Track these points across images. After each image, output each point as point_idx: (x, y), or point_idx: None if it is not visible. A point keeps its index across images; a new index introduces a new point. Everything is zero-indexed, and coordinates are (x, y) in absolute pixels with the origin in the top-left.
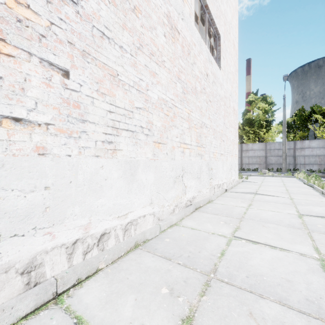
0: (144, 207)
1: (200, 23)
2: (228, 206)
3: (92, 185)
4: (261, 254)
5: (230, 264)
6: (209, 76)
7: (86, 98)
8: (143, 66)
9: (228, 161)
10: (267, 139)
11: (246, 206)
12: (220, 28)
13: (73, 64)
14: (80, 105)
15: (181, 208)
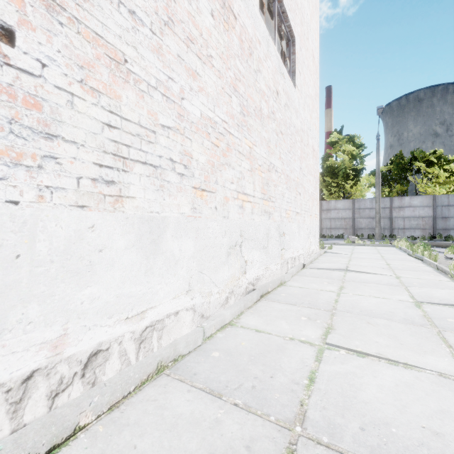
0: (176, 298)
1: (267, 17)
2: (310, 291)
3: (70, 262)
4: (376, 376)
5: (327, 402)
6: (280, 96)
7: (56, 92)
8: (175, 57)
9: (306, 223)
10: (355, 195)
11: (336, 290)
12: (295, 27)
13: (25, 19)
14: (43, 104)
15: (238, 296)
